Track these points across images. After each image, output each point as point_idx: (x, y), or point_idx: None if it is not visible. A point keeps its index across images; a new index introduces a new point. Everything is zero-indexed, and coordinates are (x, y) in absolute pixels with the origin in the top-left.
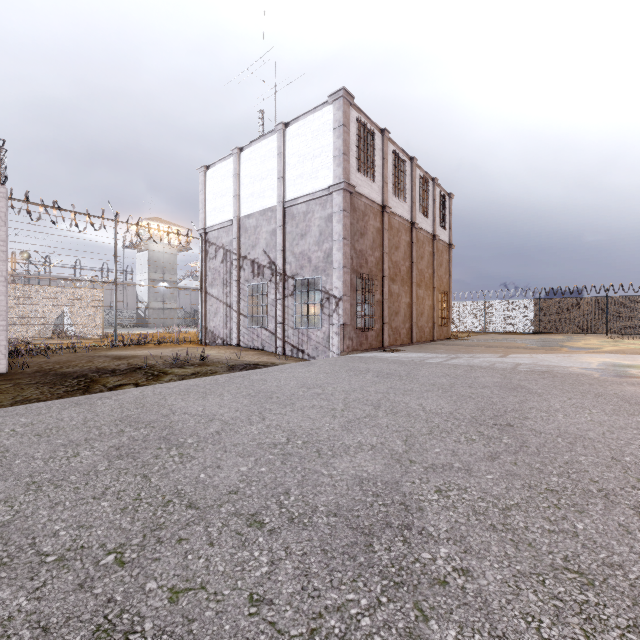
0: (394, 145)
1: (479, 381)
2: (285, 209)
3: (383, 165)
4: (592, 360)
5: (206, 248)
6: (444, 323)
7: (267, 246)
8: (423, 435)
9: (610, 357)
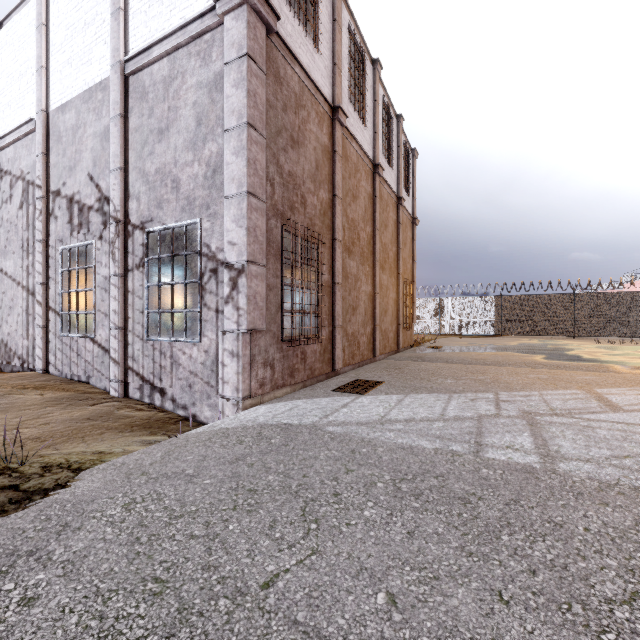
0: (350, 17)
1: None
2: (128, 79)
3: (334, 32)
4: None
5: None
6: (409, 325)
7: (95, 164)
8: None
9: None
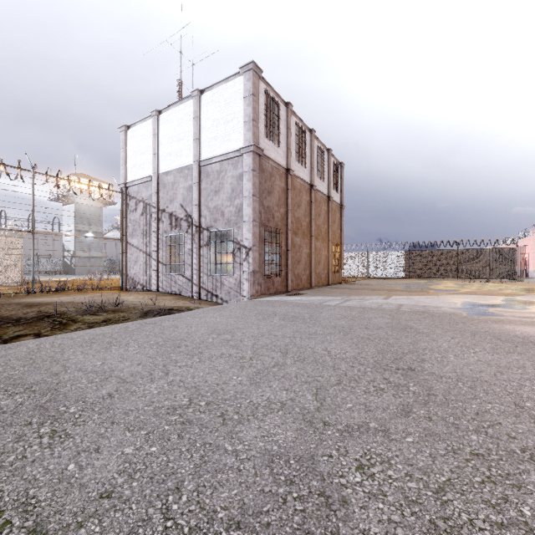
0: (296, 117)
1: (373, 322)
2: (200, 167)
3: (287, 134)
4: (456, 300)
5: (127, 201)
6: (337, 270)
7: (184, 201)
8: (333, 386)
9: (468, 298)
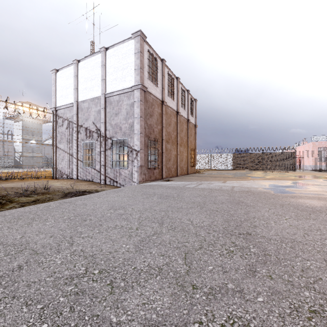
0: (168, 69)
1: (218, 199)
2: (106, 98)
3: (162, 79)
4: (265, 183)
5: (56, 119)
6: (193, 165)
7: (95, 119)
8: (196, 250)
9: (271, 181)
